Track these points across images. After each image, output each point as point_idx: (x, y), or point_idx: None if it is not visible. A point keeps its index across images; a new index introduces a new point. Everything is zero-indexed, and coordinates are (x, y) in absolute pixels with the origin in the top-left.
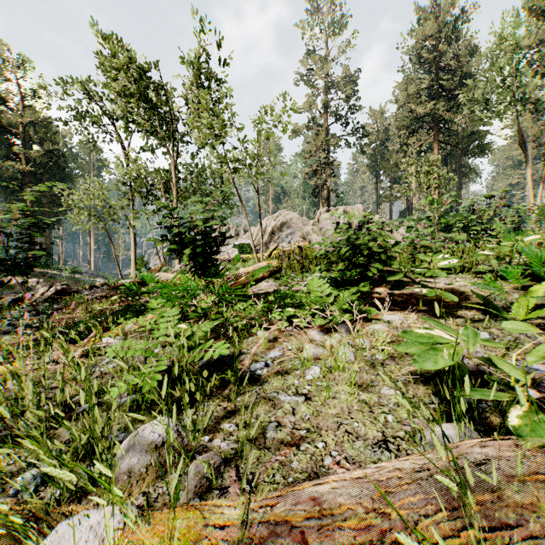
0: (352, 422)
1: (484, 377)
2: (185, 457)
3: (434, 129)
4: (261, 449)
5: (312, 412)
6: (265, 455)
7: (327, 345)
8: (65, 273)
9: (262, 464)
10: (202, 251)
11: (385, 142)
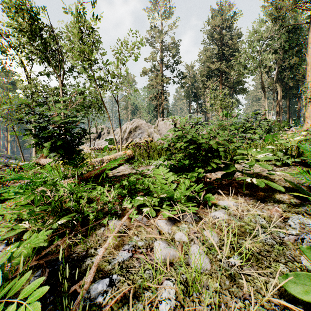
0: None
1: None
2: None
3: (220, 77)
4: None
5: None
6: None
7: (176, 240)
8: None
9: None
10: (63, 144)
11: (193, 83)
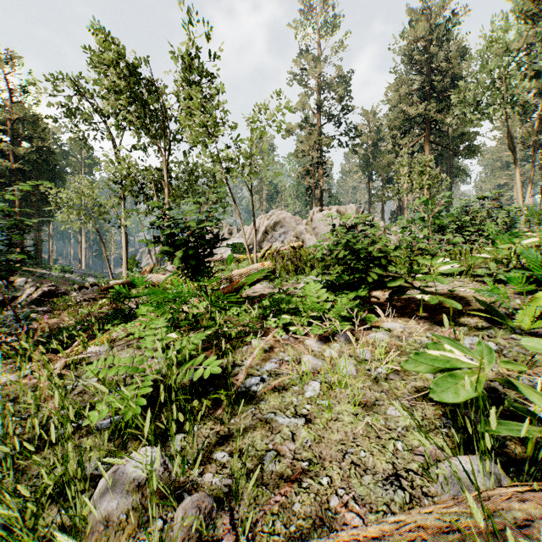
0: (359, 451)
1: (496, 395)
2: (171, 499)
3: (426, 130)
4: (258, 486)
5: (314, 438)
6: (263, 493)
7: (326, 356)
8: (55, 273)
9: (260, 506)
10: (193, 254)
11: (377, 142)
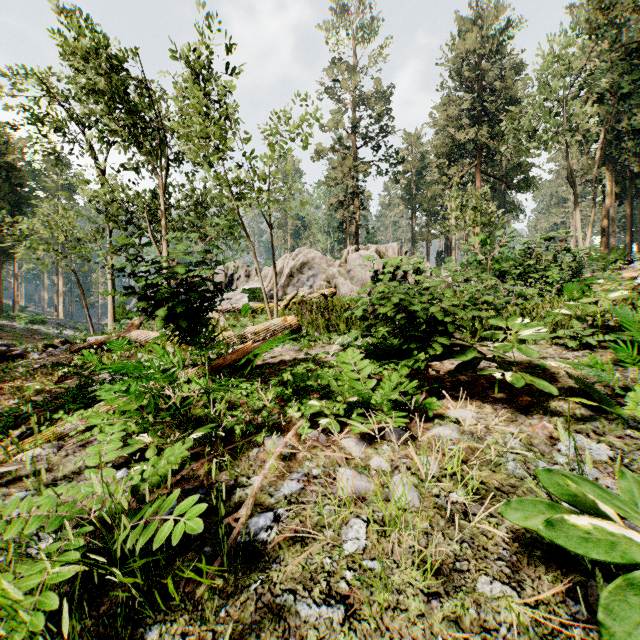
0: None
1: None
2: None
3: (477, 159)
4: None
5: None
6: None
7: (372, 467)
8: (21, 324)
9: None
10: (185, 311)
11: (421, 171)
